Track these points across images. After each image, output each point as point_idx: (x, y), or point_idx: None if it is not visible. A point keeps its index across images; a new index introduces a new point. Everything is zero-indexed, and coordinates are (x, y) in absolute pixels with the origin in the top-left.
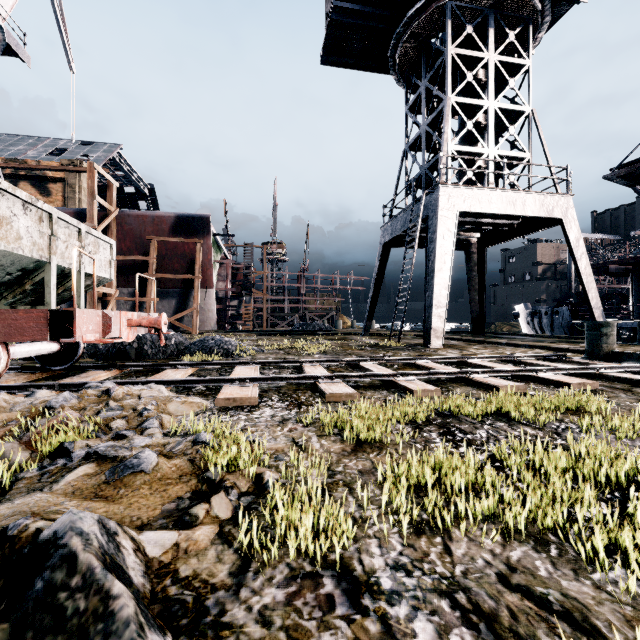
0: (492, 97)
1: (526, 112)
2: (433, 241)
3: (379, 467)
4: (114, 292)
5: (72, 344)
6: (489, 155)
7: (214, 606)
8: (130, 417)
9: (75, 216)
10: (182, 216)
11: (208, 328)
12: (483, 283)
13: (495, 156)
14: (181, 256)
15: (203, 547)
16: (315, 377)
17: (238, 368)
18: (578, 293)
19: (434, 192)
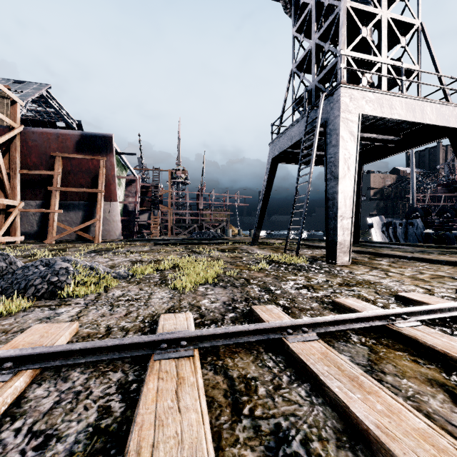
0: (385, 6)
1: (416, 25)
2: (334, 146)
3: None
4: (18, 204)
5: None
6: (382, 65)
7: None
8: None
9: None
10: (85, 134)
11: (113, 237)
12: (359, 197)
13: (388, 66)
14: (86, 172)
15: None
16: None
17: None
18: (422, 208)
19: (333, 95)
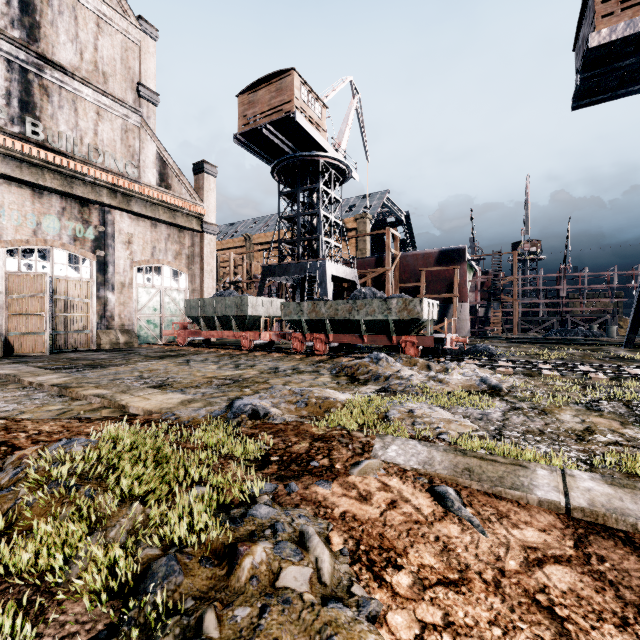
0: None
1: None
2: None
3: (542, 379)
4: None
5: (426, 347)
6: None
7: (508, 389)
8: (471, 371)
9: (376, 261)
10: (444, 250)
11: (462, 334)
12: None
13: None
14: (442, 280)
15: (504, 386)
16: (541, 368)
17: (501, 362)
18: None
19: None
